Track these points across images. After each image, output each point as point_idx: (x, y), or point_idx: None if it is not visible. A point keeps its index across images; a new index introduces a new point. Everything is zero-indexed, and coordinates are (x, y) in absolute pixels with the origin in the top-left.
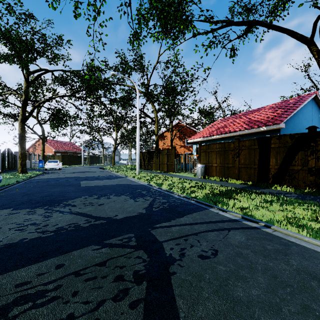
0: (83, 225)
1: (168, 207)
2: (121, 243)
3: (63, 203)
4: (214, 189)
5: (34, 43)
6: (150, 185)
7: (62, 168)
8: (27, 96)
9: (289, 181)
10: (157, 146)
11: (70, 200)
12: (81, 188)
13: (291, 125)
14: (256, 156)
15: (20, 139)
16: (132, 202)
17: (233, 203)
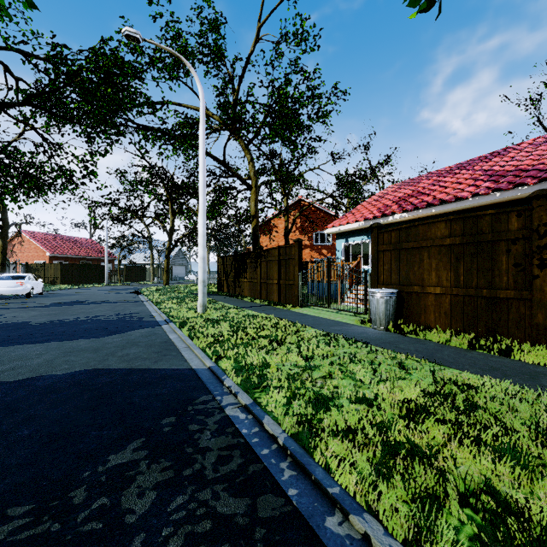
0: None
1: None
2: None
3: None
4: None
5: None
6: (218, 378)
7: (43, 292)
8: None
9: None
10: (255, 242)
11: None
12: None
13: None
14: None
15: None
16: None
17: None
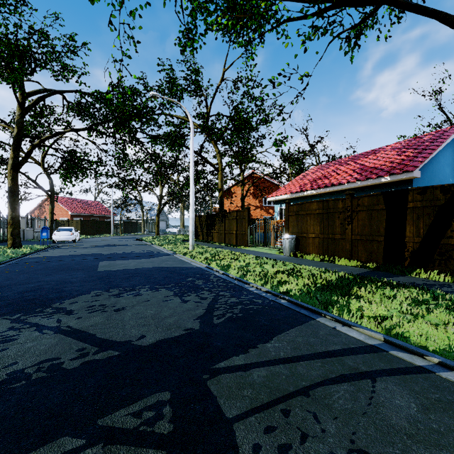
0: (67, 365)
1: (241, 314)
2: (136, 426)
3: (53, 306)
4: (317, 278)
5: (30, 45)
6: (210, 269)
7: (79, 239)
8: (21, 129)
9: (441, 264)
10: (221, 206)
11: (68, 299)
12: (95, 275)
13: (429, 173)
14: (382, 221)
15: (11, 196)
16: (177, 303)
17: (357, 306)
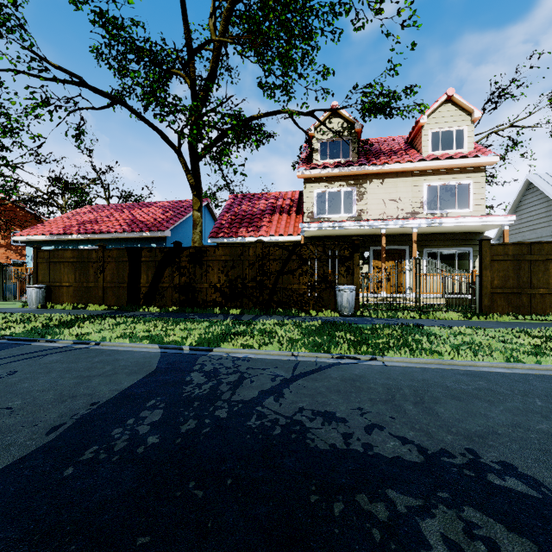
0: None
1: None
2: None
3: None
4: (50, 320)
5: None
6: None
7: None
8: None
9: (159, 301)
10: None
11: None
12: None
13: (181, 234)
14: (126, 271)
15: None
16: None
17: (72, 331)
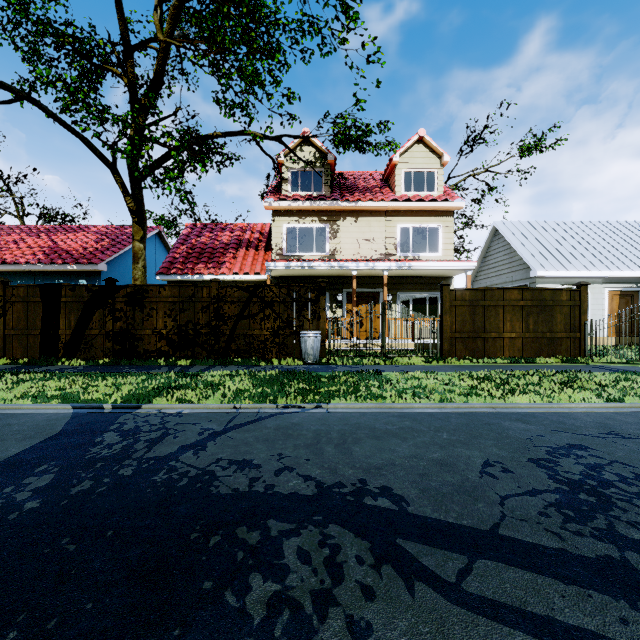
0: None
1: None
2: None
3: None
4: None
5: None
6: None
7: None
8: None
9: (86, 352)
10: None
11: None
12: None
13: (122, 268)
14: (39, 314)
15: None
16: None
17: None
